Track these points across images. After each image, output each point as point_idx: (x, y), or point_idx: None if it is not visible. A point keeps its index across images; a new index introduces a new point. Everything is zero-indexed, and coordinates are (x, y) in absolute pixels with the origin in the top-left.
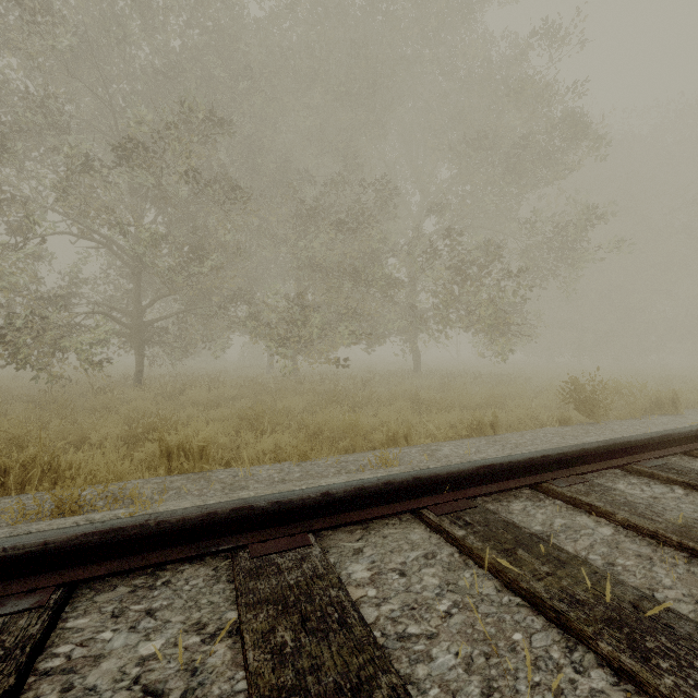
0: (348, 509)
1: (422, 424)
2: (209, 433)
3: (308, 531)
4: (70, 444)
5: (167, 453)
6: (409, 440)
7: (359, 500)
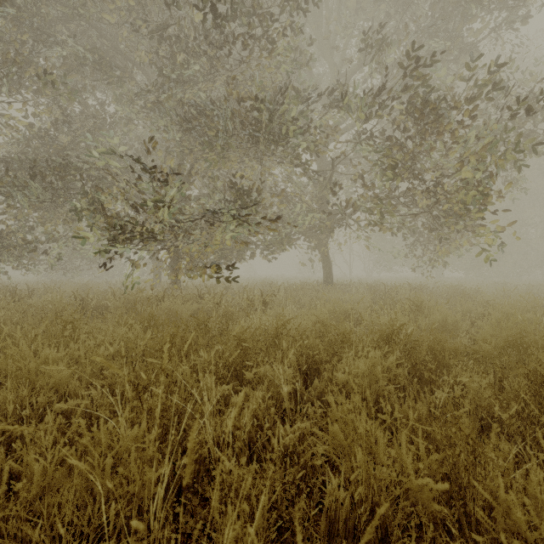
0: None
1: None
2: None
3: None
4: None
5: None
6: None
7: None
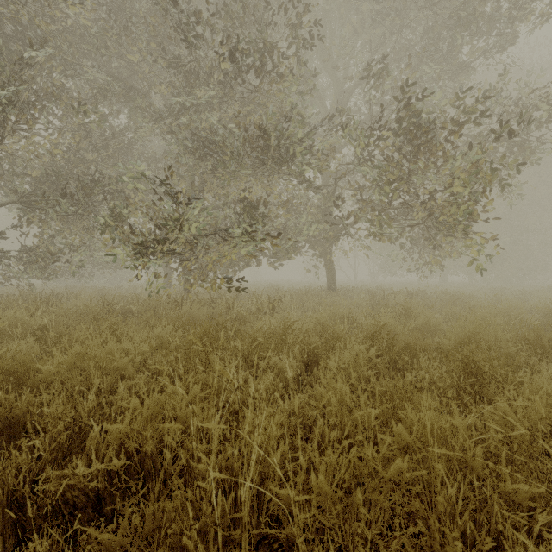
0: None
1: None
2: None
3: None
4: None
5: None
6: None
7: None
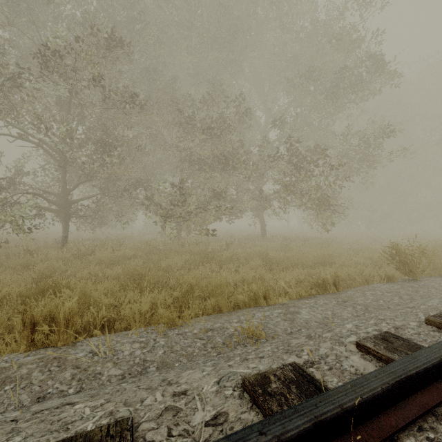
0: None
1: (275, 281)
2: (94, 294)
3: None
4: None
5: (32, 325)
6: (269, 300)
7: None
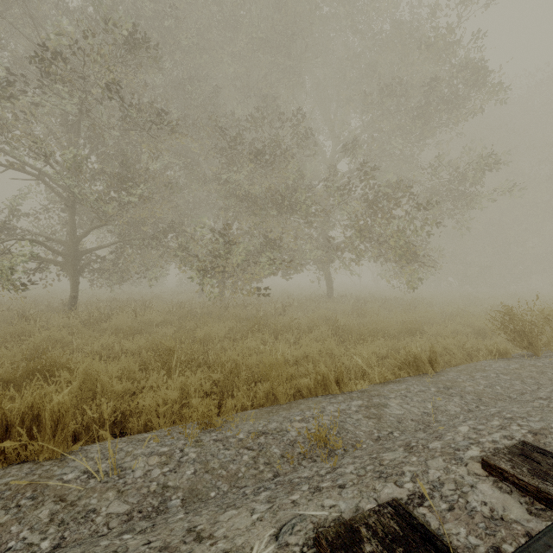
0: None
1: (349, 358)
2: (102, 378)
3: None
4: None
5: (3, 429)
6: (343, 387)
7: None
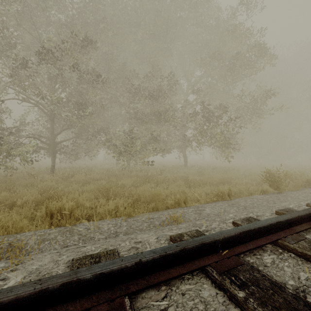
0: (155, 271)
1: (191, 194)
2: (80, 200)
3: (124, 295)
4: (8, 205)
5: (50, 214)
6: (186, 203)
7: (163, 262)
